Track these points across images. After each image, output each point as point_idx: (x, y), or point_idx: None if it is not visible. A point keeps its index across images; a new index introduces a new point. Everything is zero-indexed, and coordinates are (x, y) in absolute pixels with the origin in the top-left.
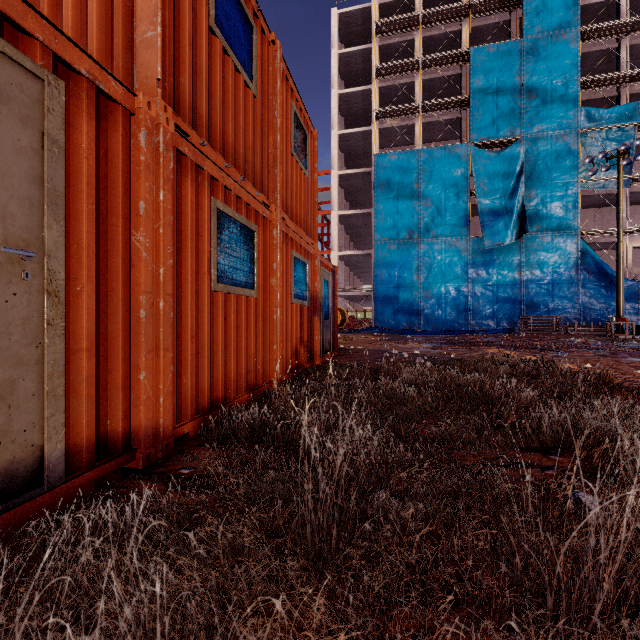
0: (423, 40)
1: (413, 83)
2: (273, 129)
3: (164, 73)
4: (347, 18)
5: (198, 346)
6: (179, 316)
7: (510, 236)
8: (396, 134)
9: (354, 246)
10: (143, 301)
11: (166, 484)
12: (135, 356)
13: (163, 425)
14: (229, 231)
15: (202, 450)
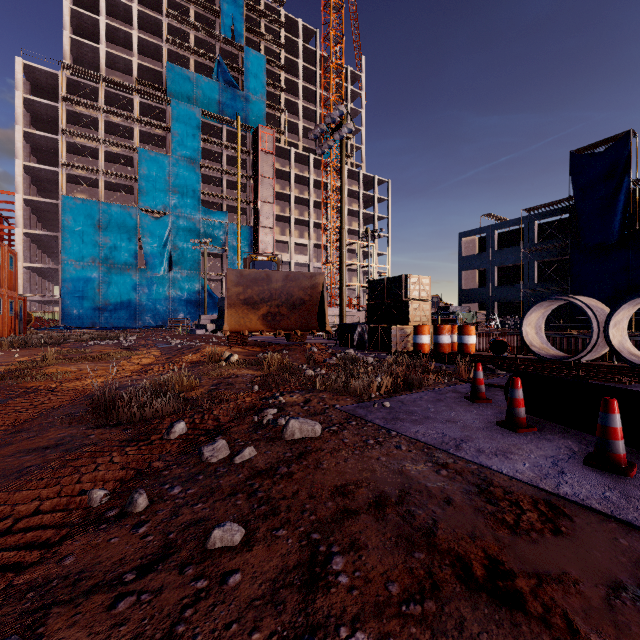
0: (106, 121)
1: (98, 149)
2: (5, 268)
3: None
4: (34, 69)
5: None
6: None
7: (163, 270)
8: (84, 180)
9: (43, 252)
10: None
11: None
12: None
13: None
14: None
15: None
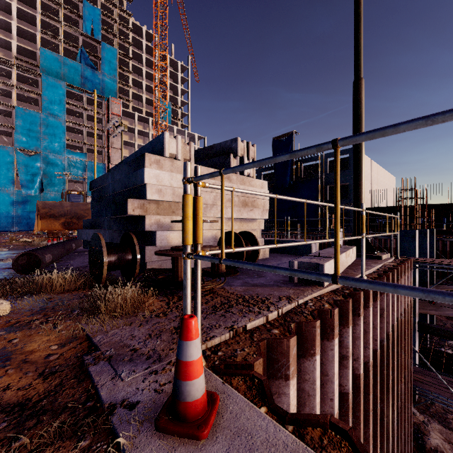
0: None
1: None
2: None
3: None
4: None
5: None
6: None
7: (35, 192)
8: None
9: None
10: None
11: None
12: None
13: None
14: None
15: None
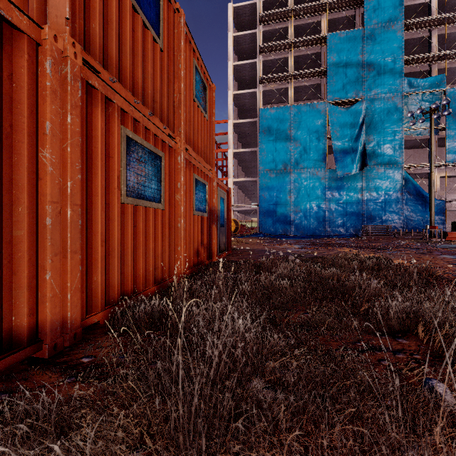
0: (294, 28)
1: (287, 58)
2: (178, 78)
3: (74, 15)
4: (240, 10)
5: (109, 249)
6: (90, 223)
7: (355, 168)
8: (275, 94)
9: (245, 175)
10: (49, 210)
11: (64, 374)
12: (42, 258)
13: (71, 318)
14: (138, 155)
15: (107, 338)
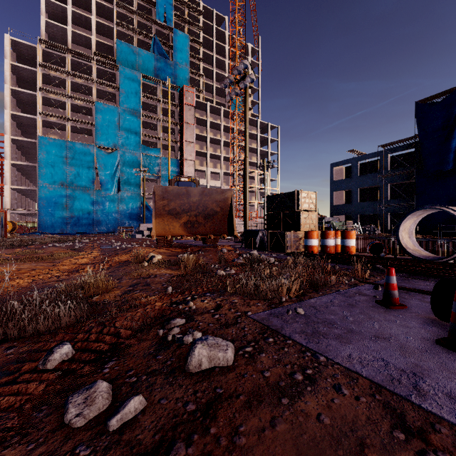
0: (72, 82)
1: (65, 102)
2: None
3: None
4: (18, 43)
5: None
6: None
7: (114, 191)
8: (55, 125)
9: (26, 178)
10: None
11: None
12: None
13: None
14: None
15: None
